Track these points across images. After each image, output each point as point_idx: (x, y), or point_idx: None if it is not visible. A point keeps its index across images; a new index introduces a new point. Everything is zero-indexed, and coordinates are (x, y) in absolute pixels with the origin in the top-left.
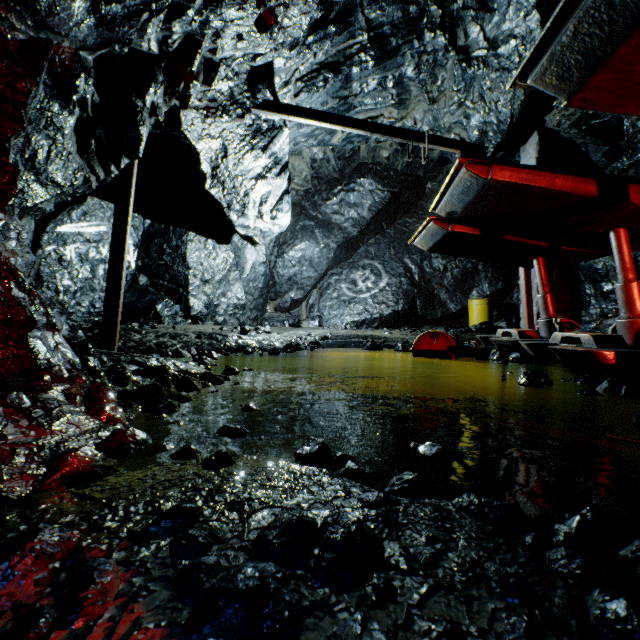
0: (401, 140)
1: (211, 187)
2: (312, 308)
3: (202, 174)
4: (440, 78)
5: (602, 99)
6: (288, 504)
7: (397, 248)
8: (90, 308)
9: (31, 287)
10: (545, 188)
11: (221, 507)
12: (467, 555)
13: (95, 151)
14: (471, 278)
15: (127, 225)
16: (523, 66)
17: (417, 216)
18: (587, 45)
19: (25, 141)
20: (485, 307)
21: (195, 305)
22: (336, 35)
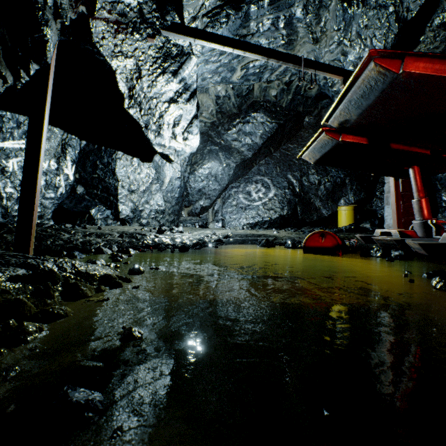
0: (293, 66)
1: (129, 107)
2: (217, 213)
3: (120, 94)
4: (323, 19)
5: None
6: None
7: (282, 167)
8: None
9: None
10: None
11: None
12: None
13: (2, 55)
14: (340, 190)
15: (42, 132)
16: None
17: (297, 143)
18: None
19: None
20: (351, 212)
21: (123, 210)
22: None
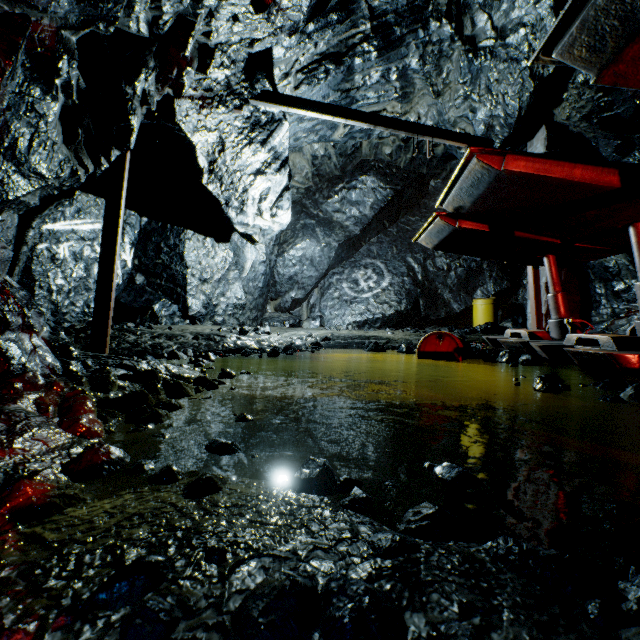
0: (405, 133)
1: (208, 183)
2: (313, 308)
3: (199, 169)
4: (445, 70)
5: (638, 73)
6: (281, 551)
7: (400, 247)
8: (85, 308)
9: (4, 285)
10: (563, 179)
11: (198, 556)
12: (517, 637)
13: (84, 142)
14: (475, 277)
15: (119, 221)
16: (549, 37)
17: (420, 214)
18: (627, 7)
19: (3, 128)
20: (490, 307)
21: (193, 305)
22: (338, 23)
